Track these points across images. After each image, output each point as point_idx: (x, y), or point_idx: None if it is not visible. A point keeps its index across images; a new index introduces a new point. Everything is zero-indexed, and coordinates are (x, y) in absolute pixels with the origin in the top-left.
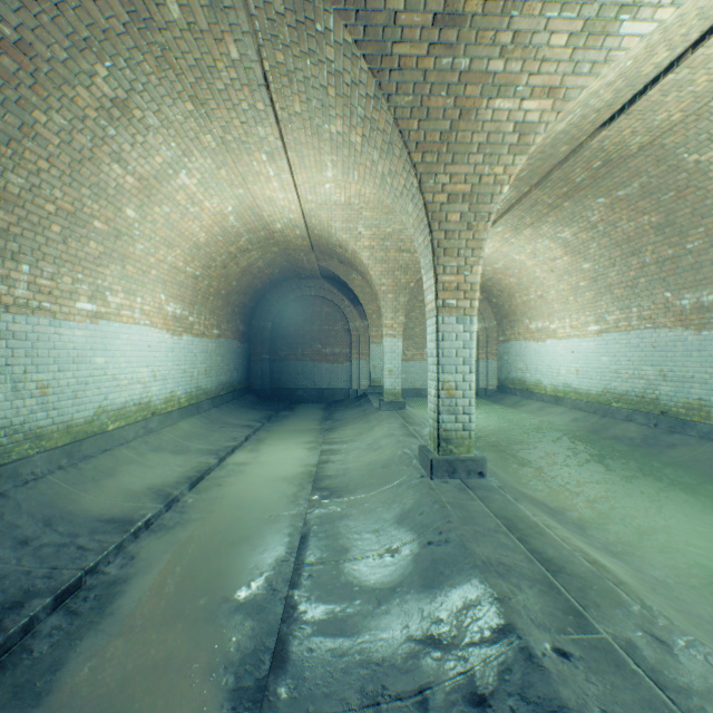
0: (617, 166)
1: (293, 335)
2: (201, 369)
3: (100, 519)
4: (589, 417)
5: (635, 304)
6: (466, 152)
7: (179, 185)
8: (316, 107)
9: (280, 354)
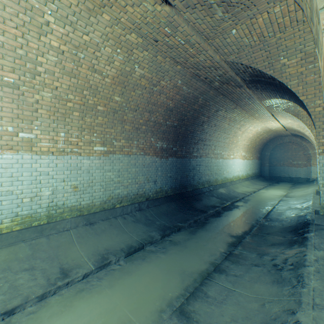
0: None
1: (278, 157)
2: (248, 168)
3: (240, 193)
4: None
5: None
6: None
7: (248, 129)
8: (284, 116)
9: (272, 164)
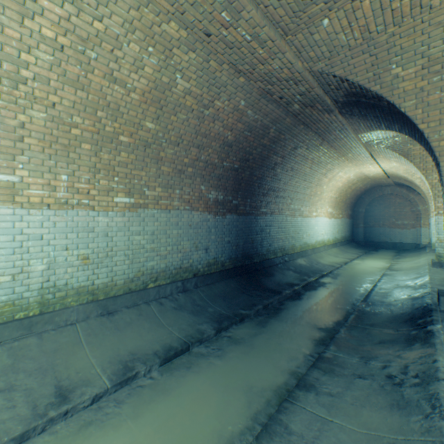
0: None
1: (376, 215)
2: (335, 230)
3: (327, 264)
4: None
5: None
6: None
7: (337, 175)
8: (387, 157)
9: (368, 224)
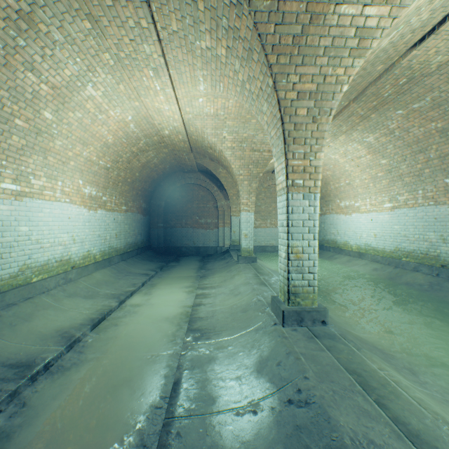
0: (416, 84)
1: (179, 211)
2: (112, 234)
3: (5, 364)
4: (386, 267)
5: (421, 188)
6: (314, 54)
7: (88, 95)
8: (189, 24)
9: (170, 223)
